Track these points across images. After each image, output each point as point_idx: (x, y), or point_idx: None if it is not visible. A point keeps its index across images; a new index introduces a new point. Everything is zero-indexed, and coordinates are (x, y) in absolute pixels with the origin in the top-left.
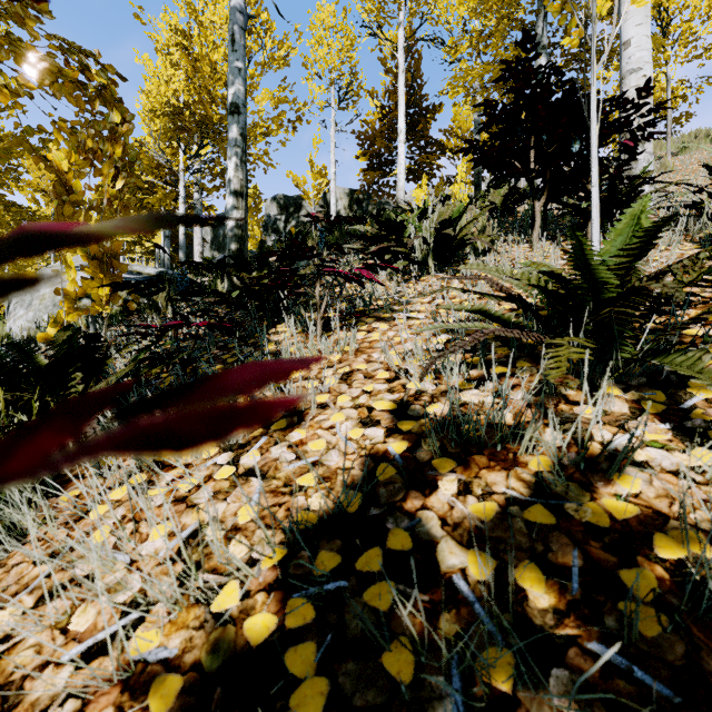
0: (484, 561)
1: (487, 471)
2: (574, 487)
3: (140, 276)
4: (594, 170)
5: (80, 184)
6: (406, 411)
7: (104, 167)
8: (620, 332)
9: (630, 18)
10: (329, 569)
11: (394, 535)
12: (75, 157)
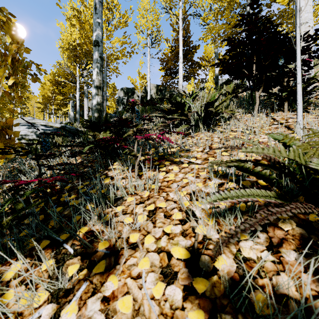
0: None
1: None
2: None
3: (52, 128)
4: (299, 74)
5: None
6: (198, 262)
7: (0, 72)
8: None
9: None
10: None
11: None
12: None
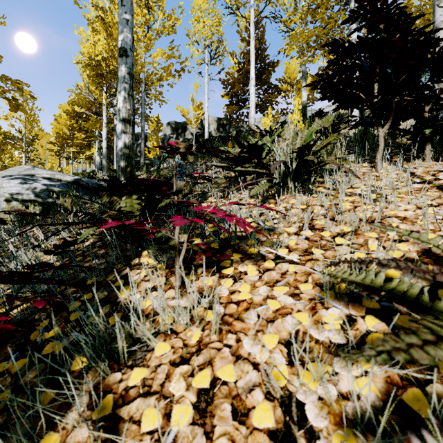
0: None
1: None
2: None
3: (59, 183)
4: None
5: None
6: None
7: None
8: None
9: None
10: None
11: None
12: None
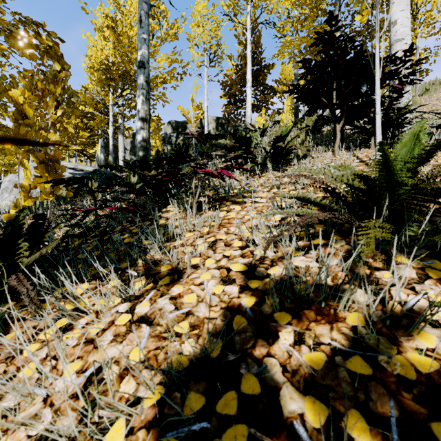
0: (318, 408)
1: (315, 324)
2: (383, 341)
3: (82, 172)
4: (378, 103)
5: (31, 112)
6: (254, 272)
7: (49, 101)
8: (408, 217)
9: (396, 6)
10: (196, 410)
11: (246, 380)
12: (27, 94)
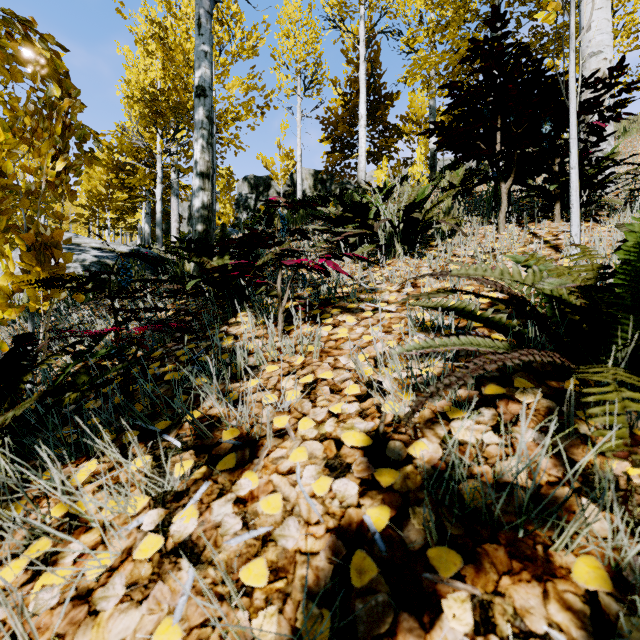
0: None
1: (511, 580)
2: None
3: (113, 254)
4: (573, 151)
5: (10, 166)
6: (384, 449)
7: (42, 147)
8: None
9: (590, 2)
10: None
11: None
12: (3, 136)
